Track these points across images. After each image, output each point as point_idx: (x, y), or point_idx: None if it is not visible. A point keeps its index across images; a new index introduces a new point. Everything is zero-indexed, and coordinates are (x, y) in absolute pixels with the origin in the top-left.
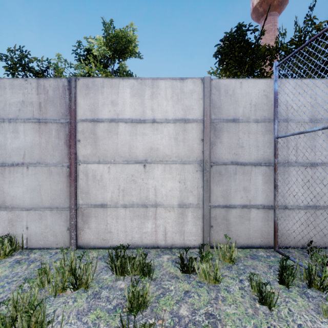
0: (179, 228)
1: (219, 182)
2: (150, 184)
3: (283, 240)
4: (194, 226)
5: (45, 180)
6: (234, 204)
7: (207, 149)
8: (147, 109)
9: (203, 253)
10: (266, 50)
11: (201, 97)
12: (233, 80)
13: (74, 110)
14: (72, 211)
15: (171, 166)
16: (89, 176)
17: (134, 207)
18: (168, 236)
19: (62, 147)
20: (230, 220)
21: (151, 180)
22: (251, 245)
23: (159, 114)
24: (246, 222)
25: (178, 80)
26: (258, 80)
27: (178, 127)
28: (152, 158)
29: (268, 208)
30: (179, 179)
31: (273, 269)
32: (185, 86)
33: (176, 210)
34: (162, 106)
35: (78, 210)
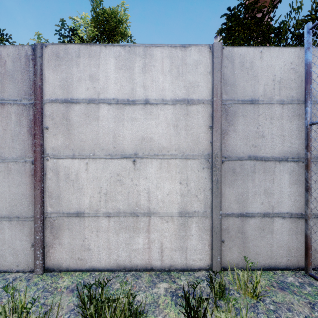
0: (180, 244)
1: (233, 183)
2: (141, 186)
3: (316, 259)
4: (200, 241)
5: (1, 181)
6: (252, 212)
7: (218, 140)
8: (138, 86)
9: (215, 285)
10: (282, 22)
11: (209, 70)
12: (251, 48)
13: (39, 87)
14: (37, 222)
15: (169, 162)
16: (61, 175)
17: (120, 217)
18: (166, 254)
19: (24, 136)
20: (247, 232)
21: (143, 180)
22: (275, 265)
23: (154, 92)
24: (268, 235)
25: (179, 47)
26: (284, 49)
27: (179, 111)
28: (144, 151)
29: (297, 217)
30: (180, 179)
31: (317, 311)
32: (188, 56)
33: (176, 220)
34: (158, 83)
35: (45, 221)
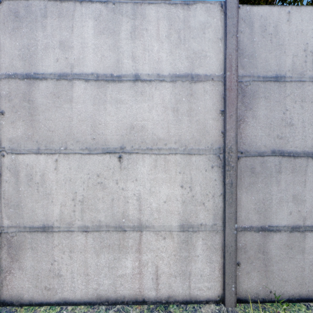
0: (181, 268)
1: (251, 187)
2: (130, 191)
3: None
4: (207, 263)
5: None
6: (277, 225)
7: (232, 129)
8: (125, 57)
9: None
10: None
11: (221, 35)
12: (276, 8)
13: None
14: None
15: (167, 159)
16: (21, 176)
17: (101, 232)
18: (162, 282)
19: None
20: (270, 252)
21: (132, 183)
22: (307, 296)
23: (146, 65)
24: (297, 255)
25: (180, 5)
26: None
27: (180, 90)
28: (133, 143)
29: None
30: (181, 181)
31: None
32: (192, 16)
33: (176, 236)
34: (152, 52)
35: (0, 238)
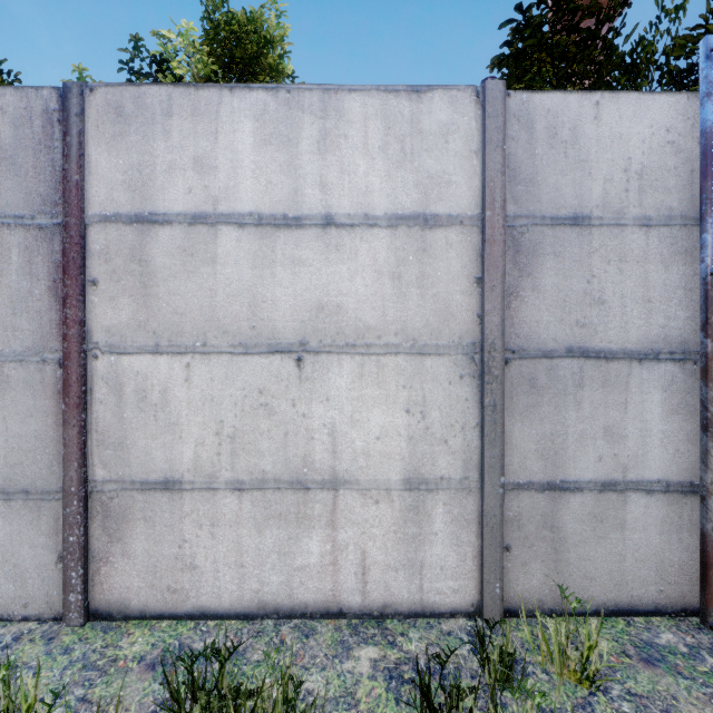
0: (407, 555)
1: (530, 412)
2: (316, 419)
3: None
4: (453, 547)
5: None
6: (576, 480)
7: (496, 310)
8: (308, 184)
9: (492, 654)
10: (642, 40)
11: (476, 146)
12: (575, 95)
13: (76, 186)
14: (72, 503)
15: (382, 363)
16: (127, 393)
17: (267, 490)
18: (374, 579)
19: (41, 302)
20: (564, 527)
21: (320, 404)
22: (630, 605)
23: (345, 198)
24: (612, 534)
25: (404, 93)
26: (650, 97)
27: (404, 242)
28: (323, 336)
29: (681, 492)
30: (407, 403)
31: None
32: (425, 112)
33: (398, 498)
34: (355, 176)
35: (91, 500)
